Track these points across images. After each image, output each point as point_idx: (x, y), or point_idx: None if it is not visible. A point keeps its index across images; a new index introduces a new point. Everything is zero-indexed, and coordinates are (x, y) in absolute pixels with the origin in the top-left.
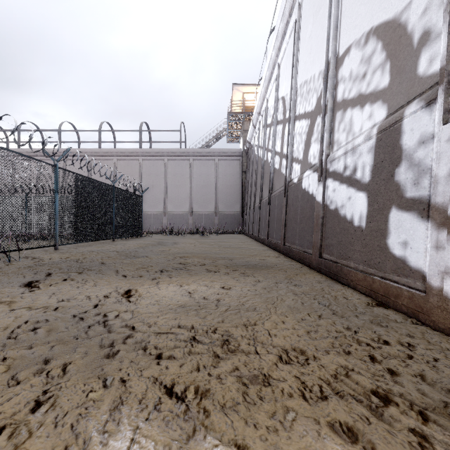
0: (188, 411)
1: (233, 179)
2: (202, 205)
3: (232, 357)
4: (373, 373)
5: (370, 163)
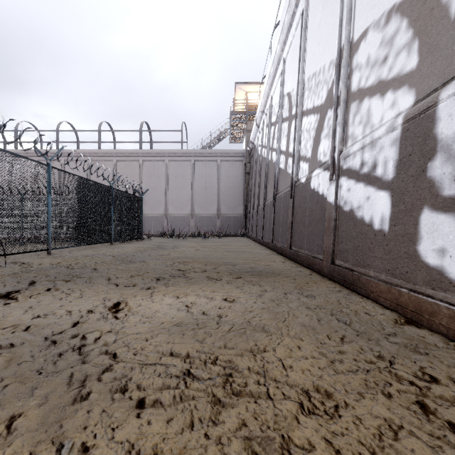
0: None
1: (236, 181)
2: (204, 207)
3: (237, 404)
4: (430, 432)
5: (394, 157)
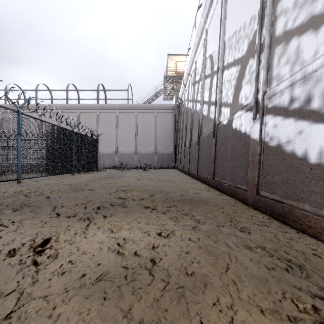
0: None
1: (168, 127)
2: (144, 147)
3: None
4: None
5: None
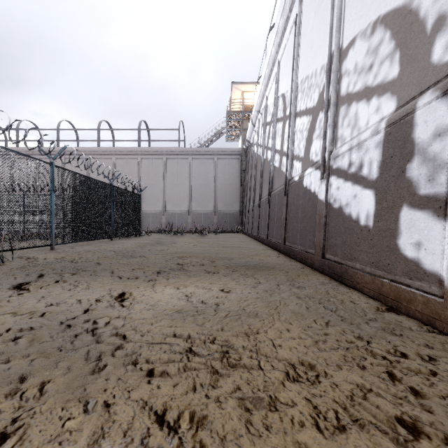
0: (181, 447)
1: (232, 178)
2: (201, 204)
3: (233, 373)
4: (394, 394)
5: (378, 159)
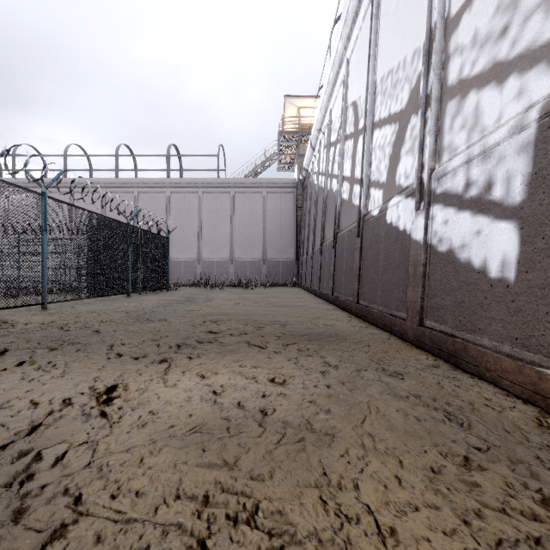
0: None
1: (286, 217)
2: (246, 250)
3: None
4: None
5: (525, 170)
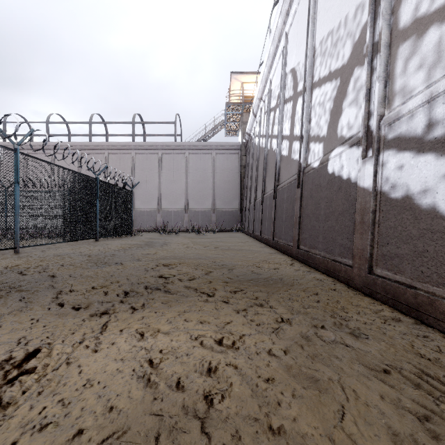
0: None
1: (231, 174)
2: (198, 202)
3: None
4: None
5: None
